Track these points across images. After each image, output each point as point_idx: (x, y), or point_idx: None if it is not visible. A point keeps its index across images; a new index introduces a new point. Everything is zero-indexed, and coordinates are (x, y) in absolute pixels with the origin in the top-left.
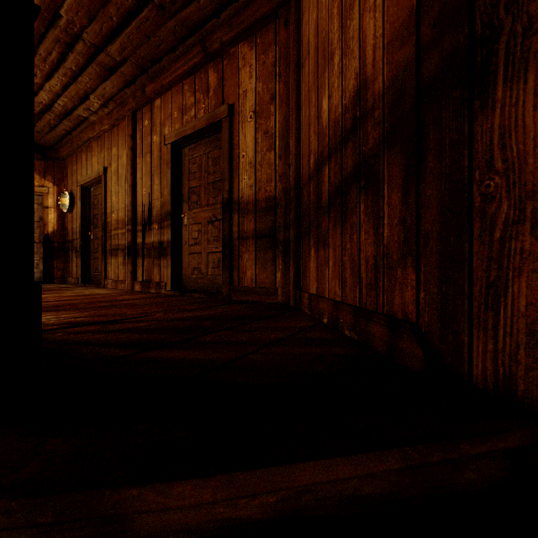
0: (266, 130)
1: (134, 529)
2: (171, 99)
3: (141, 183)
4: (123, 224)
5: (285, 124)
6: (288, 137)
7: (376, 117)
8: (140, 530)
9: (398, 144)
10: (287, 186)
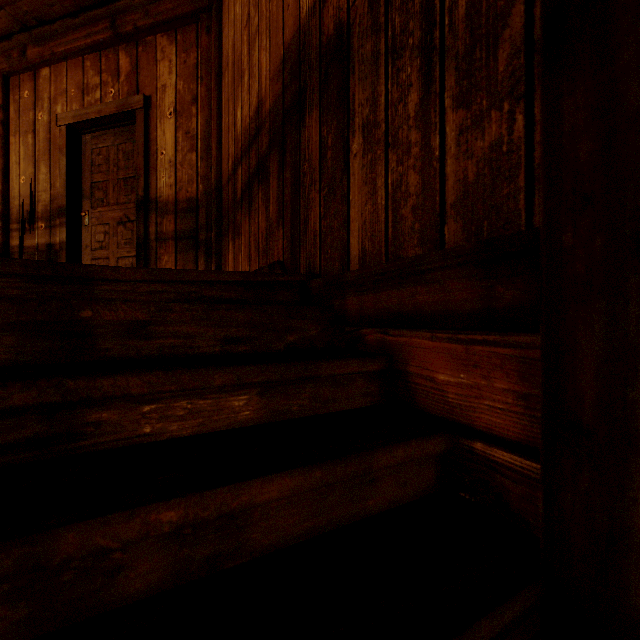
0: (187, 130)
1: (96, 296)
2: (66, 72)
3: (18, 169)
4: None
5: (207, 128)
6: (210, 141)
7: (267, 128)
8: (100, 297)
9: (276, 147)
10: (209, 188)
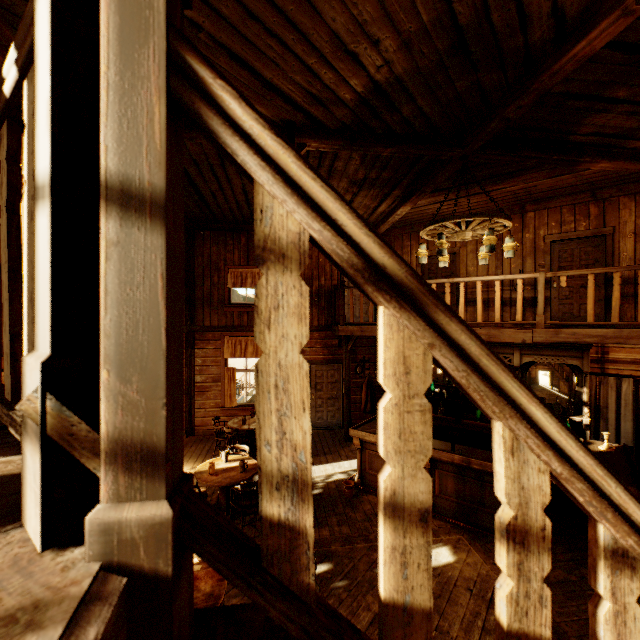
0: None
1: None
2: (546, 215)
3: (509, 261)
4: (483, 285)
5: None
6: None
7: None
8: None
9: None
10: None
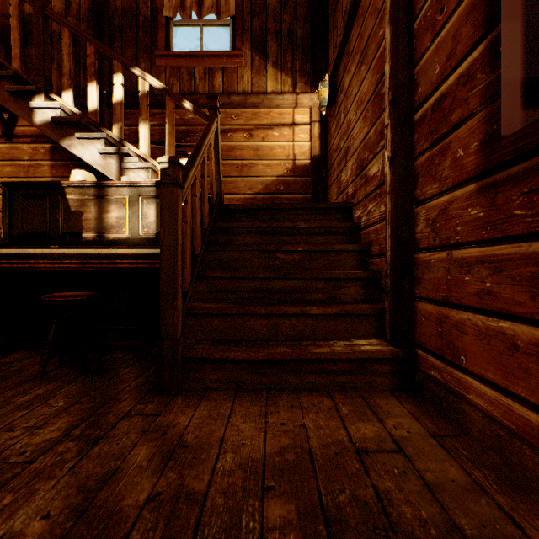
0: None
1: None
2: None
3: None
4: None
5: None
6: None
7: None
8: None
9: (4, 44)
10: None
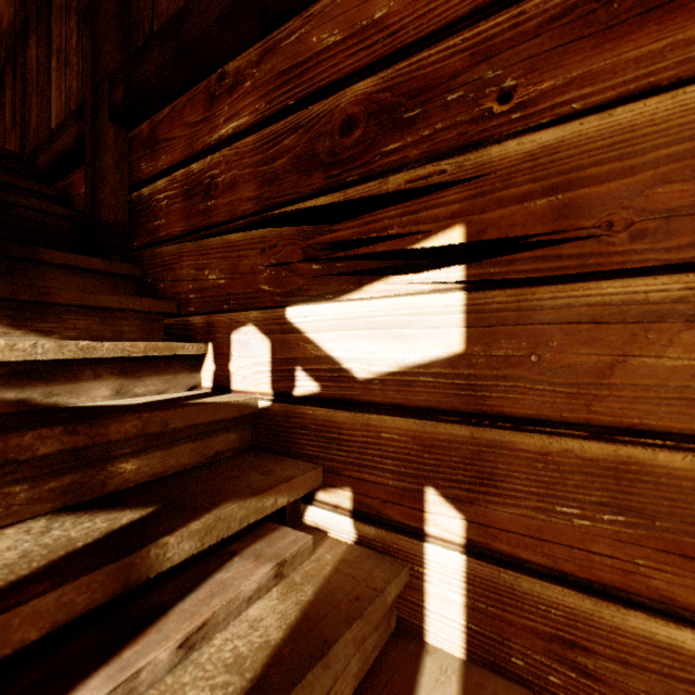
0: None
1: None
2: None
3: None
4: None
5: None
6: None
7: (4, 45)
8: None
9: (11, 62)
10: None
